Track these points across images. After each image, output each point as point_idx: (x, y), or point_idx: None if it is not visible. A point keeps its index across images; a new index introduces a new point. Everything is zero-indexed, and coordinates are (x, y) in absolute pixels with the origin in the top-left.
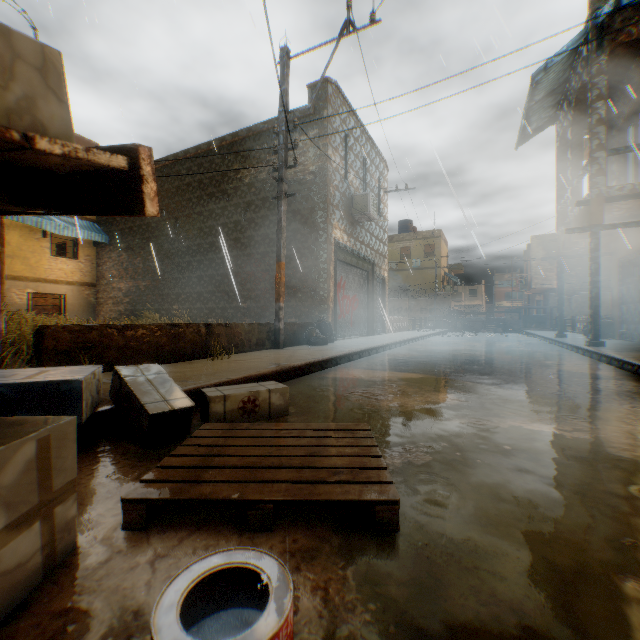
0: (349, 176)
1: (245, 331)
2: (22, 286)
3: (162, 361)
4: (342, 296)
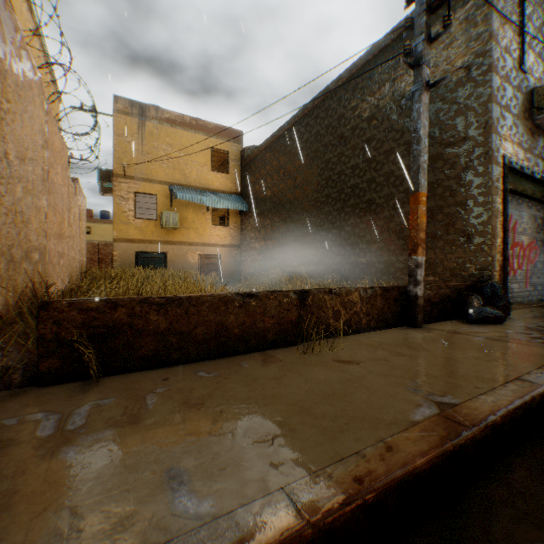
0: (525, 61)
1: (361, 299)
2: (193, 249)
3: (227, 351)
4: (510, 243)
